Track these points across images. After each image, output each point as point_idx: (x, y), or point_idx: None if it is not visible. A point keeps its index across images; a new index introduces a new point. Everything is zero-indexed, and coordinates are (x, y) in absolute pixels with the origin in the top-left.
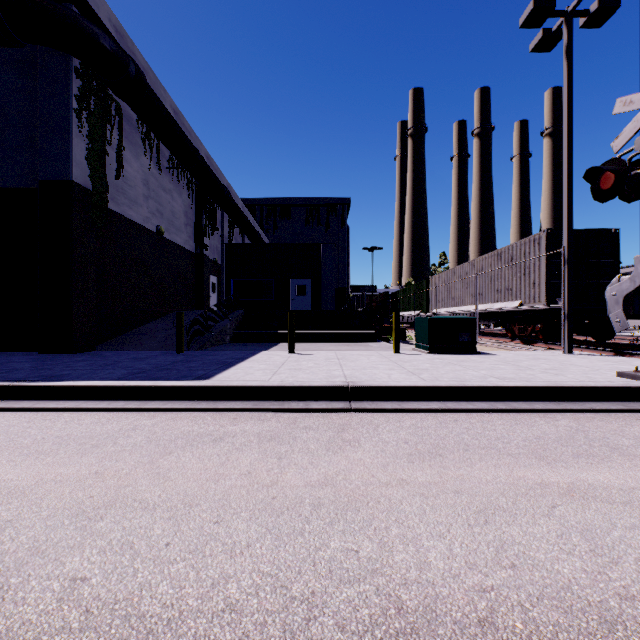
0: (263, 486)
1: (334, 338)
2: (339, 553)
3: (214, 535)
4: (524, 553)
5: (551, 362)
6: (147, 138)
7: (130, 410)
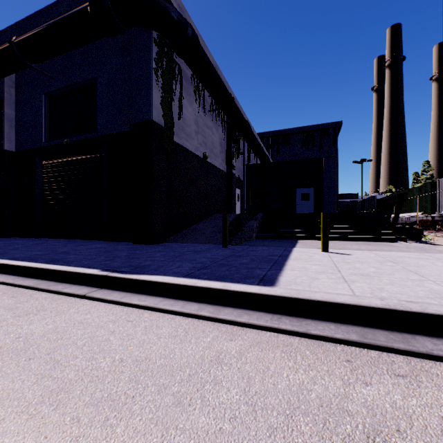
0: None
1: (349, 237)
2: None
3: None
4: None
5: None
6: (197, 90)
7: (204, 318)
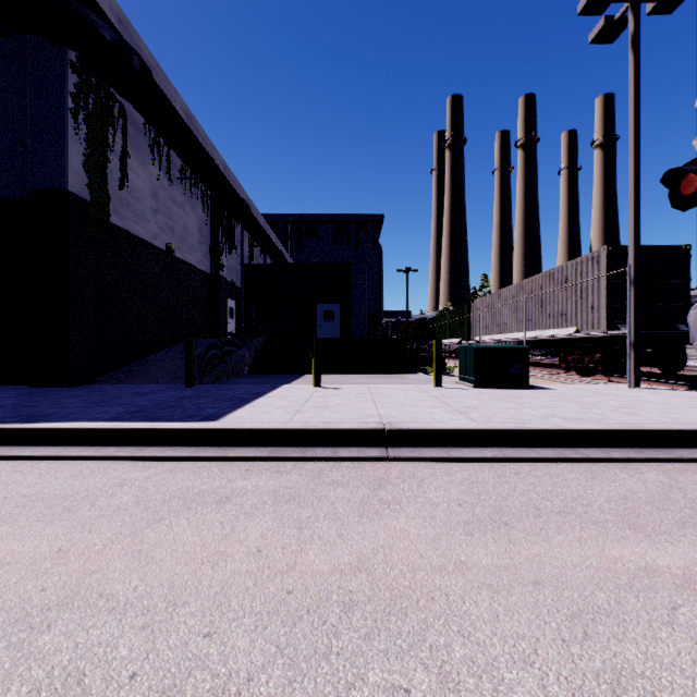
0: (276, 572)
1: (366, 369)
2: (381, 694)
3: (202, 659)
4: (654, 695)
5: (618, 398)
6: (156, 145)
7: (121, 459)
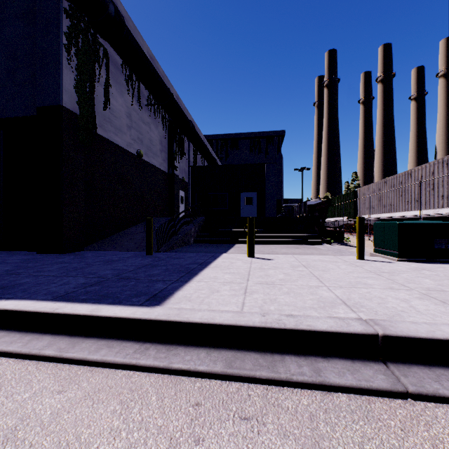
0: None
1: (282, 240)
2: None
3: None
4: None
5: None
6: (130, 80)
7: (47, 359)
